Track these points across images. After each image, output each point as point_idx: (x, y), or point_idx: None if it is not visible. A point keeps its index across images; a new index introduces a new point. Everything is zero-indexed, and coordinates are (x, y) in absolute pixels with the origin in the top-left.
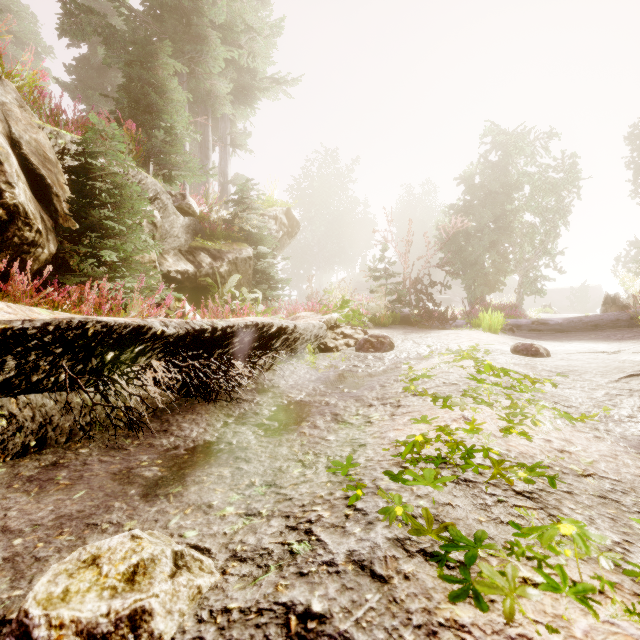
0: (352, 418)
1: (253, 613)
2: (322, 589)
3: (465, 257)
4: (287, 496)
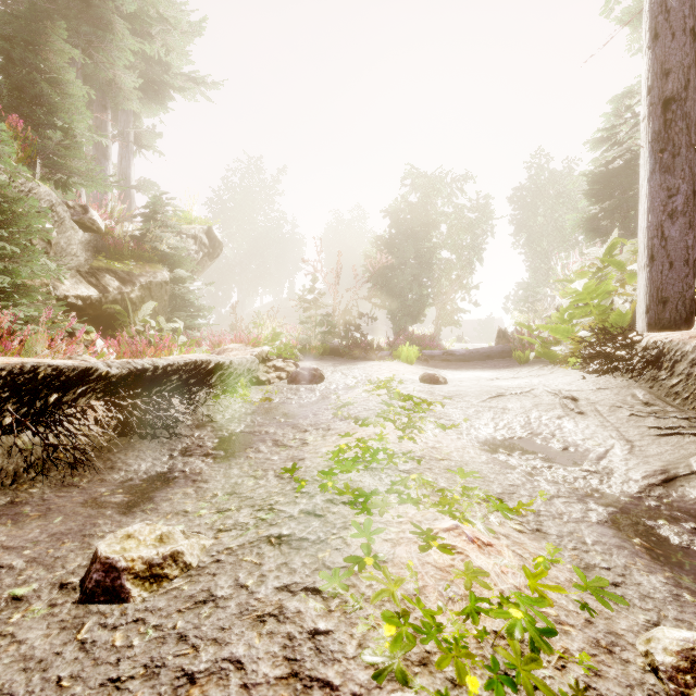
0: (291, 442)
1: (247, 544)
2: (287, 526)
3: (391, 288)
4: (248, 497)
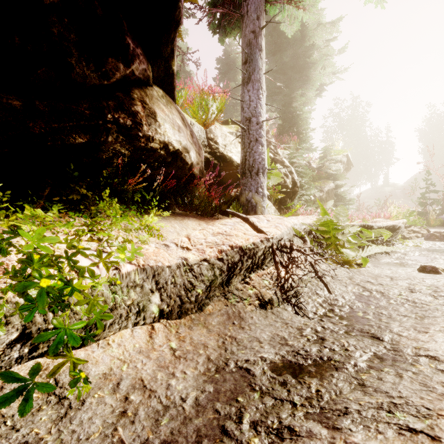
0: None
1: None
2: None
3: None
4: None
